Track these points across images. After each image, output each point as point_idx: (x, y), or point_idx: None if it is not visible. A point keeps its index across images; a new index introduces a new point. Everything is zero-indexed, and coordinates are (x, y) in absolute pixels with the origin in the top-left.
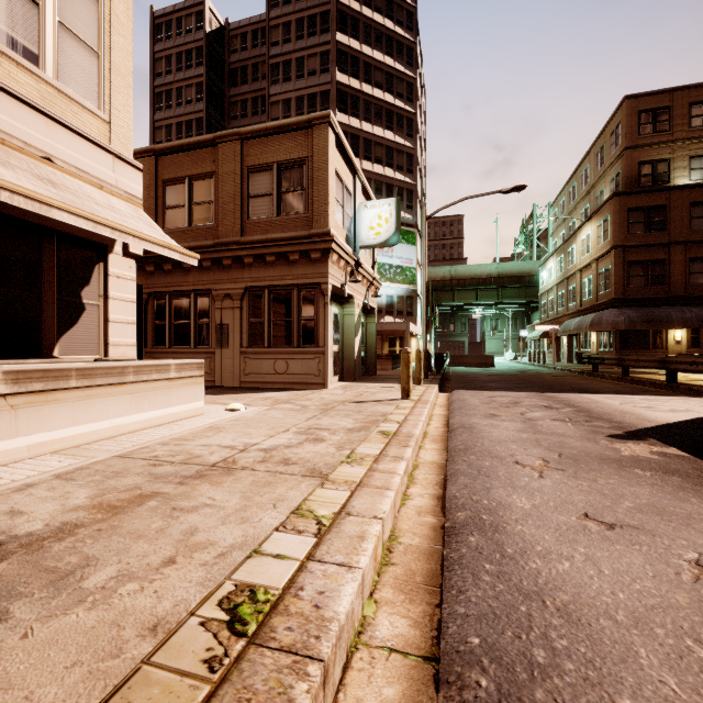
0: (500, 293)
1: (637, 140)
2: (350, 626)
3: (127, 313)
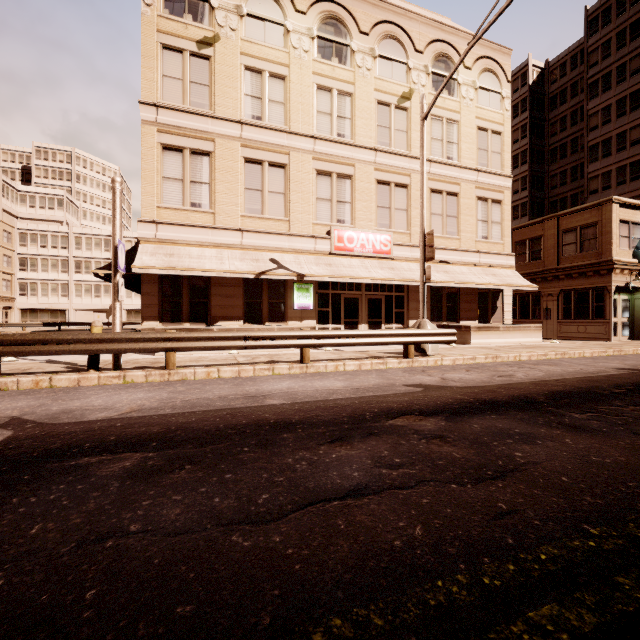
0: None
1: None
2: (570, 355)
3: (509, 308)
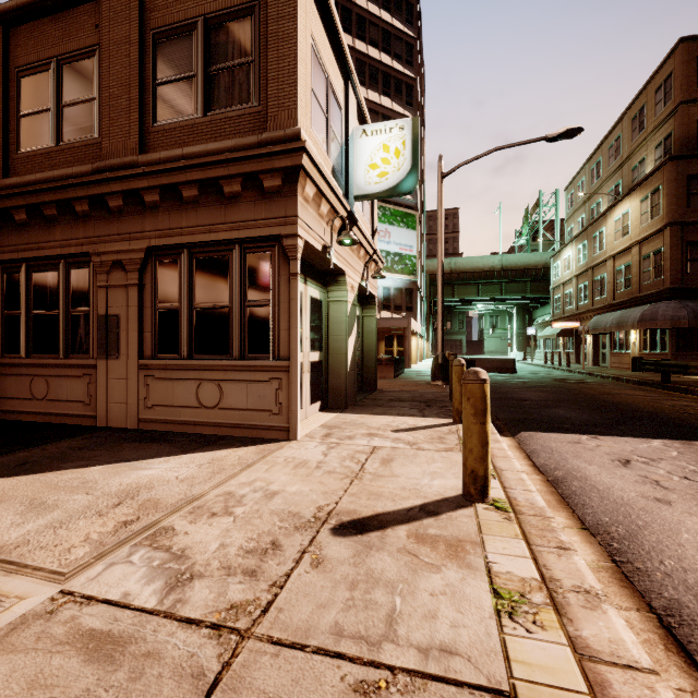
0: (503, 288)
1: (696, 92)
2: None
3: None
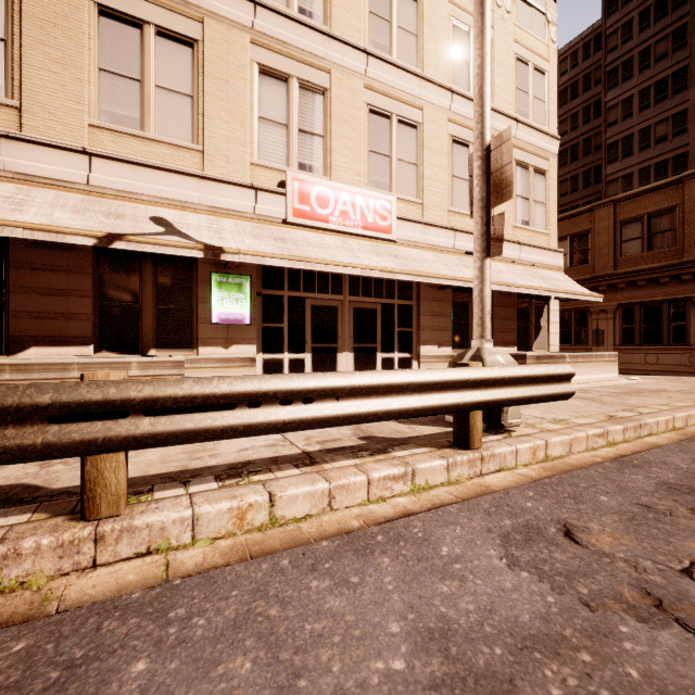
0: None
1: None
2: None
3: (556, 328)
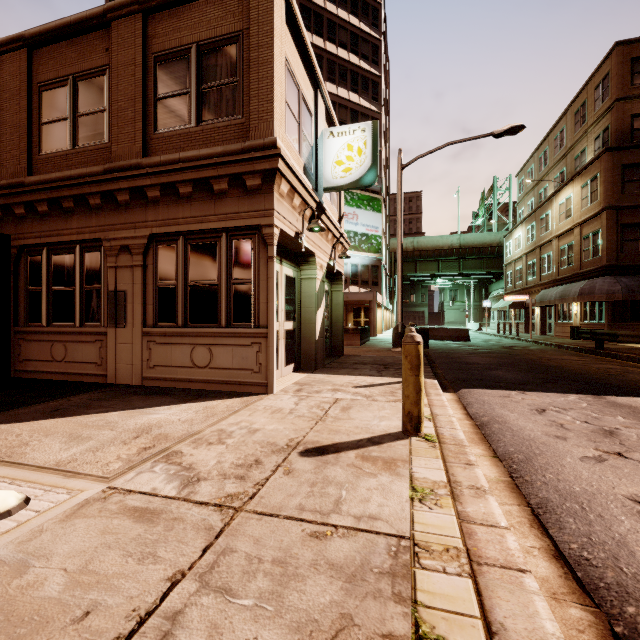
0: (461, 264)
1: (630, 90)
2: None
3: None
